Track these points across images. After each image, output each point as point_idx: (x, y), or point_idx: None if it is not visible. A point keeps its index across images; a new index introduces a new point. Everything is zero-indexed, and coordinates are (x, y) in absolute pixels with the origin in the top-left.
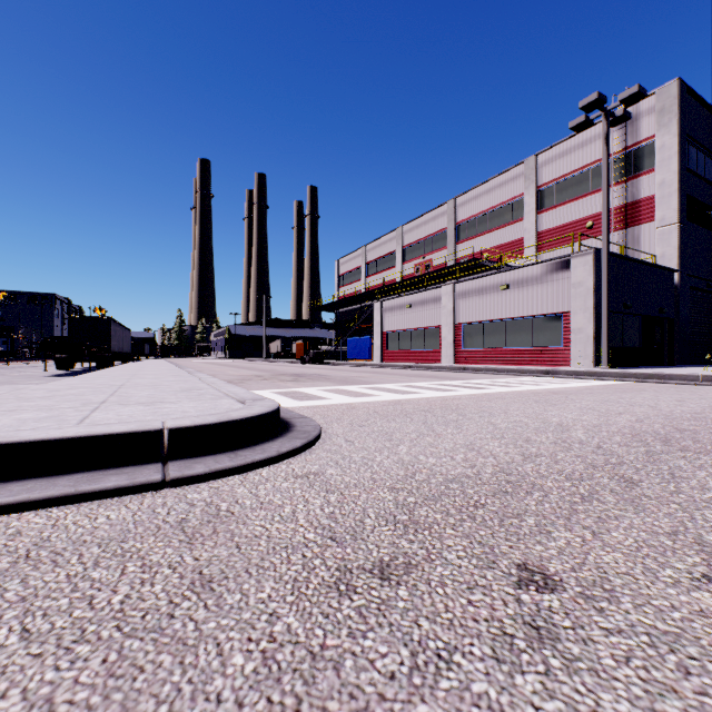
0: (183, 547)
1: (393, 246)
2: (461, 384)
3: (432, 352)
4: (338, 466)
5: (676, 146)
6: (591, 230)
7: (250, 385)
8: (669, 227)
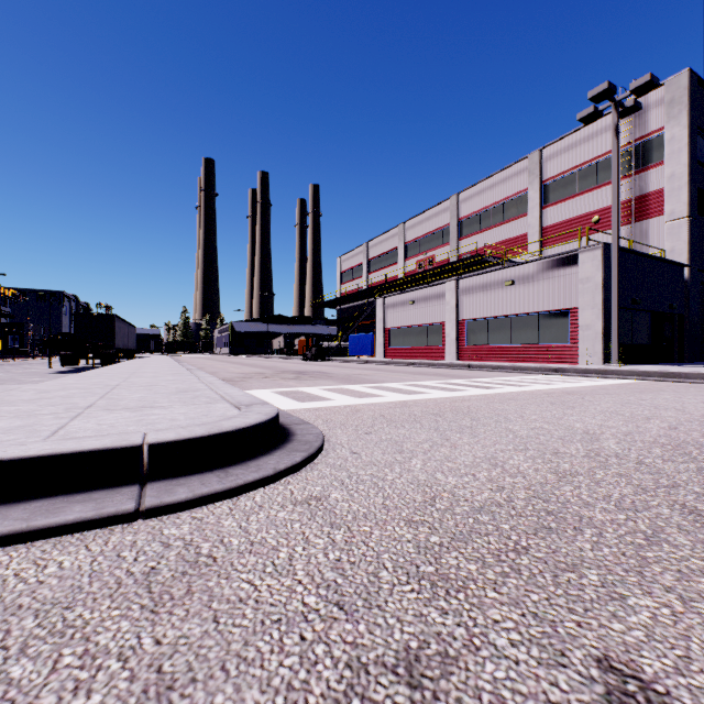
0: (143, 620)
1: (395, 242)
2: (467, 383)
3: (435, 348)
4: (344, 488)
5: (687, 138)
6: (597, 225)
7: (251, 384)
8: (678, 221)
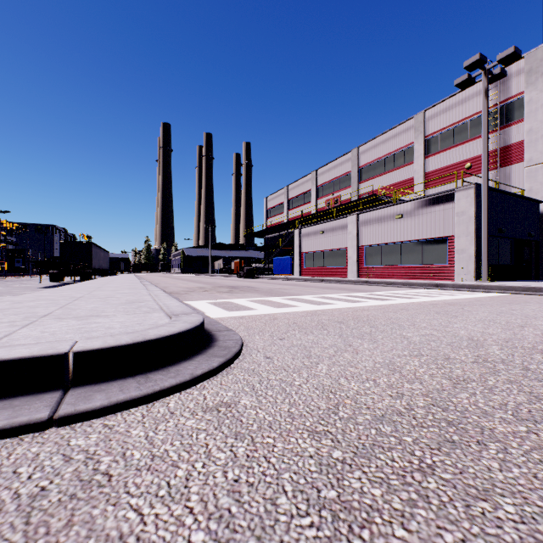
0: None
1: (309, 186)
2: (366, 295)
3: (340, 268)
4: (254, 393)
5: (542, 100)
6: (469, 170)
7: (192, 296)
8: (535, 166)
